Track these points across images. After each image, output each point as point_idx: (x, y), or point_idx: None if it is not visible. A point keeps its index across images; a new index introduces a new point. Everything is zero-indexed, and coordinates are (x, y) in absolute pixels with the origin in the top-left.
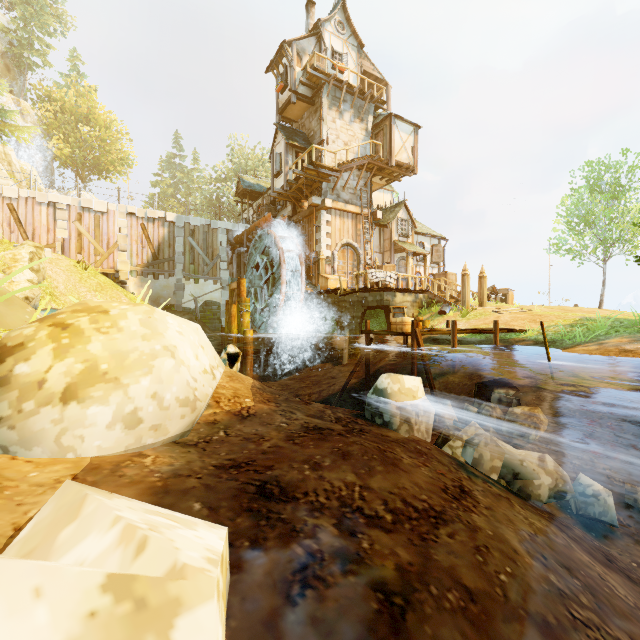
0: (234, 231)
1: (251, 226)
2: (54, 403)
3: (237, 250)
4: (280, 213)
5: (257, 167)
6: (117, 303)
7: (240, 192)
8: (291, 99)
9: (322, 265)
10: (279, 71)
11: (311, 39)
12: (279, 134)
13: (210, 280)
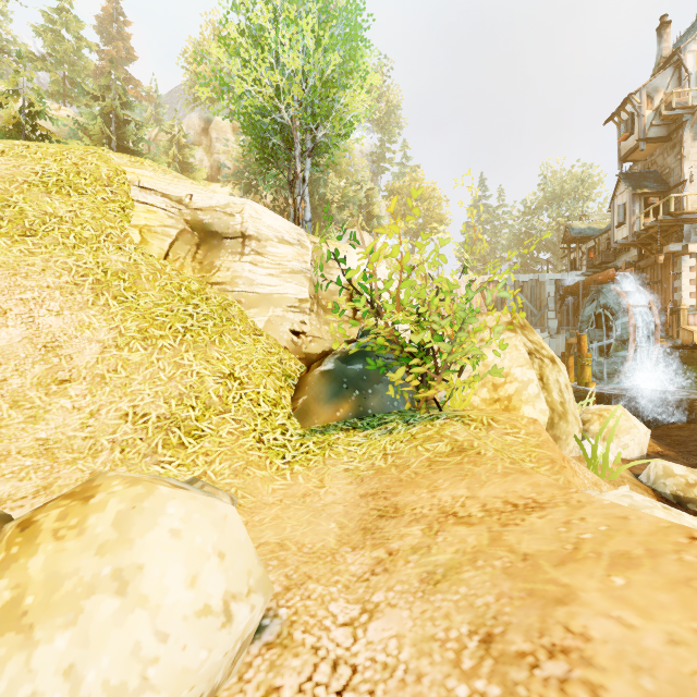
0: (562, 280)
1: (586, 279)
2: (603, 439)
3: (565, 298)
4: (619, 257)
5: (575, 189)
6: (609, 406)
7: (567, 239)
8: (638, 147)
9: (683, 316)
10: (621, 119)
11: (666, 72)
12: (622, 184)
13: (537, 329)
